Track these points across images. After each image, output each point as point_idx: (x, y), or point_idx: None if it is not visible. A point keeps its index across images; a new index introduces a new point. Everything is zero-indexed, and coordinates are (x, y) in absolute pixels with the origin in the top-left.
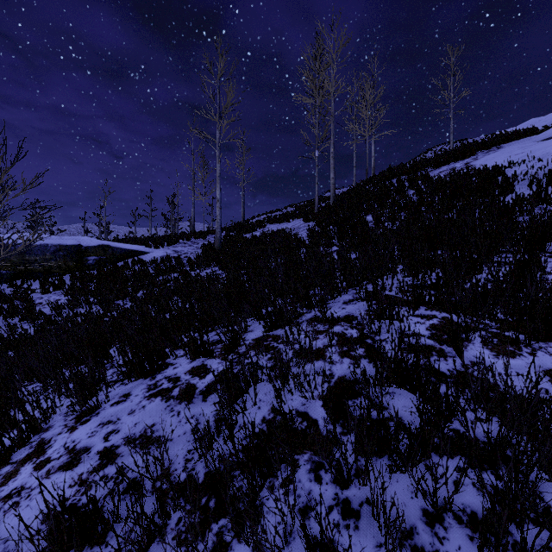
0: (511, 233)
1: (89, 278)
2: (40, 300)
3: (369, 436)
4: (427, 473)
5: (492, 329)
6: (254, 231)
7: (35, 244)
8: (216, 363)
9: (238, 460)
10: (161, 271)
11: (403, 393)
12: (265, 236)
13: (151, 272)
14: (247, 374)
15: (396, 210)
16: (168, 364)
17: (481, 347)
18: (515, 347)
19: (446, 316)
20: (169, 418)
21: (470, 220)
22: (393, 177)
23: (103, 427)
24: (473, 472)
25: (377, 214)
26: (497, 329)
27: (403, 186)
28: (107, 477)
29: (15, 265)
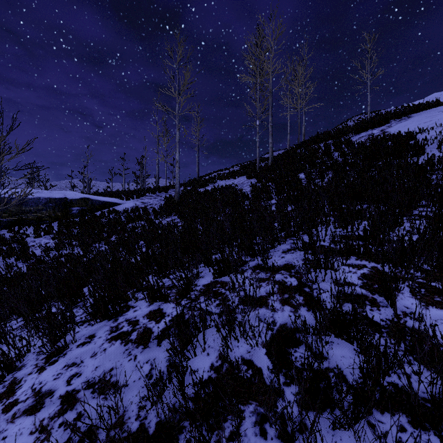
0: (426, 189)
1: (73, 225)
2: (33, 243)
3: (311, 389)
4: (370, 432)
5: (419, 279)
6: (207, 186)
7: (27, 198)
8: (170, 308)
9: (187, 411)
10: (131, 219)
11: (340, 343)
12: (215, 190)
13: (123, 219)
14: (198, 320)
15: (324, 169)
16: (130, 306)
17: (410, 297)
18: (442, 297)
19: (375, 266)
20: (126, 362)
21: (390, 178)
22: (321, 141)
23: (68, 369)
24: (415, 432)
25: (308, 172)
26: (423, 279)
27: (329, 149)
28: (65, 424)
29: (13, 214)
